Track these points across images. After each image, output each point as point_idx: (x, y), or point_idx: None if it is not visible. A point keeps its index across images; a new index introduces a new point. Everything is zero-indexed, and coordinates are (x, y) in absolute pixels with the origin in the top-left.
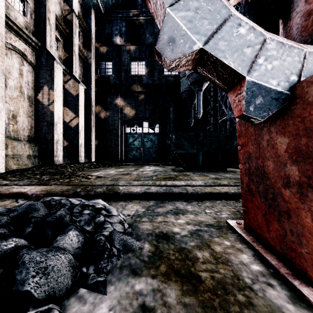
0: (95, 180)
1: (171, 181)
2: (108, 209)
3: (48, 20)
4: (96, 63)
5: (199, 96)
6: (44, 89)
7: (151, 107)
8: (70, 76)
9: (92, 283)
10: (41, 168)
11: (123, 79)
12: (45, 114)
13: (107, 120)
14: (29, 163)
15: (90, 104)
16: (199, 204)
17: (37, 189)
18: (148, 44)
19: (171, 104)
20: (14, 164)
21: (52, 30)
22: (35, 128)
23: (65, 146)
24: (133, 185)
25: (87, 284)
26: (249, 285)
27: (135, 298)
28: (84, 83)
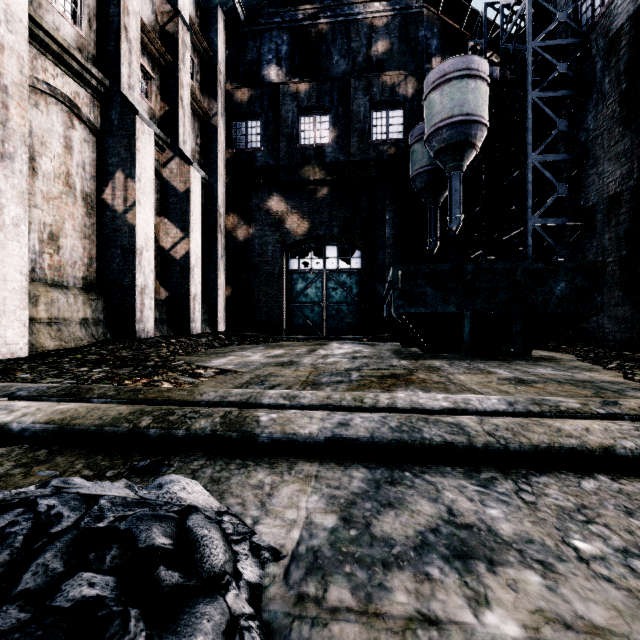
0: (212, 380)
1: (400, 387)
2: (192, 543)
3: (124, 31)
4: (228, 125)
5: (455, 181)
6: (116, 179)
7: (344, 214)
8: (172, 151)
9: None
10: (106, 348)
11: (284, 157)
12: (119, 232)
13: (250, 244)
14: (83, 336)
15: (216, 211)
16: (526, 498)
17: (39, 415)
18: (337, 76)
19: (389, 205)
20: (51, 339)
21: (133, 53)
22: (99, 261)
23: (162, 299)
24: (301, 405)
25: None
26: None
27: None
28: (203, 168)
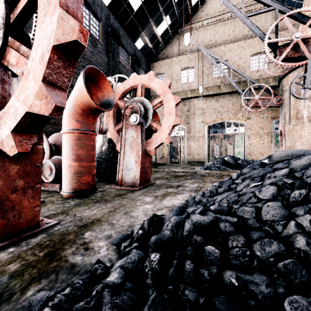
0: None
1: None
2: None
3: None
4: None
5: None
6: None
7: None
8: None
9: (102, 264)
10: None
11: None
12: None
13: None
14: None
15: None
16: None
17: None
18: None
19: None
20: None
21: None
22: None
23: None
24: None
25: (105, 265)
26: (35, 244)
27: (87, 253)
28: None
